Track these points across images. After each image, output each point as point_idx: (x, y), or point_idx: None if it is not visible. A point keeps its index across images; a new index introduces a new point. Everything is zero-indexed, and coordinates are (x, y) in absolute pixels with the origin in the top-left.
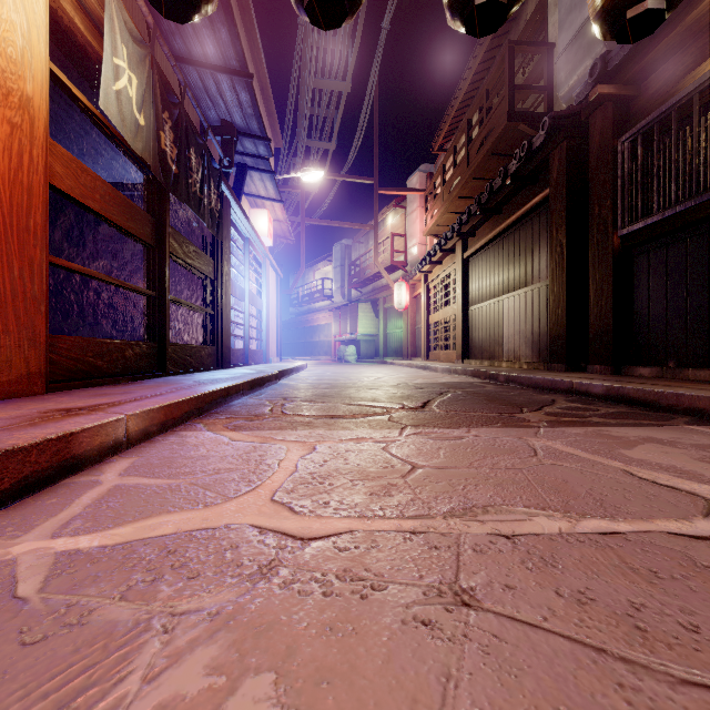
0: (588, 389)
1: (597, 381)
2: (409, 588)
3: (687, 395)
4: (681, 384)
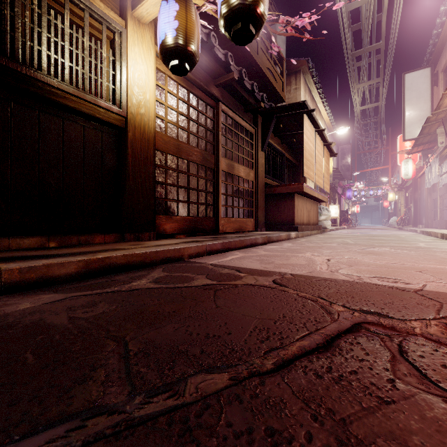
0: (47, 274)
1: (39, 260)
2: (428, 262)
3: (162, 250)
4: (93, 248)
